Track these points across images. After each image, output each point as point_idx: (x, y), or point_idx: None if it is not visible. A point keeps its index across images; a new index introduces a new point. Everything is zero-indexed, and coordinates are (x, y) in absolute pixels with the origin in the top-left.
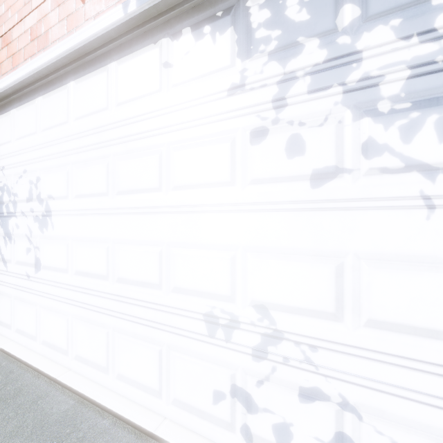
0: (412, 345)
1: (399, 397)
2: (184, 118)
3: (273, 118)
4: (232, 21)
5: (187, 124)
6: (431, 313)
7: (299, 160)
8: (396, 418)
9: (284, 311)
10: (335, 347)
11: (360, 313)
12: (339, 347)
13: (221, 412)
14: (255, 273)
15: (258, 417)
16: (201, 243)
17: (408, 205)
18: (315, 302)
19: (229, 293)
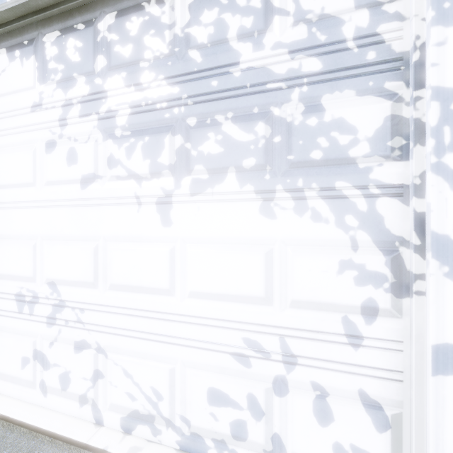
0: (131, 299)
1: (125, 336)
2: (1, 126)
3: (59, 134)
4: (34, 50)
5: (4, 132)
6: (140, 276)
7: (74, 168)
8: (124, 351)
9: (66, 284)
10: (94, 307)
11: (107, 281)
12: (96, 307)
13: (27, 374)
14: (49, 256)
15: (50, 372)
16: (14, 235)
17: (130, 203)
18: (83, 276)
19: (32, 275)
